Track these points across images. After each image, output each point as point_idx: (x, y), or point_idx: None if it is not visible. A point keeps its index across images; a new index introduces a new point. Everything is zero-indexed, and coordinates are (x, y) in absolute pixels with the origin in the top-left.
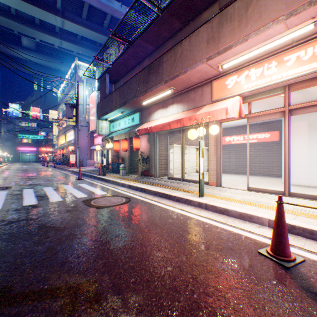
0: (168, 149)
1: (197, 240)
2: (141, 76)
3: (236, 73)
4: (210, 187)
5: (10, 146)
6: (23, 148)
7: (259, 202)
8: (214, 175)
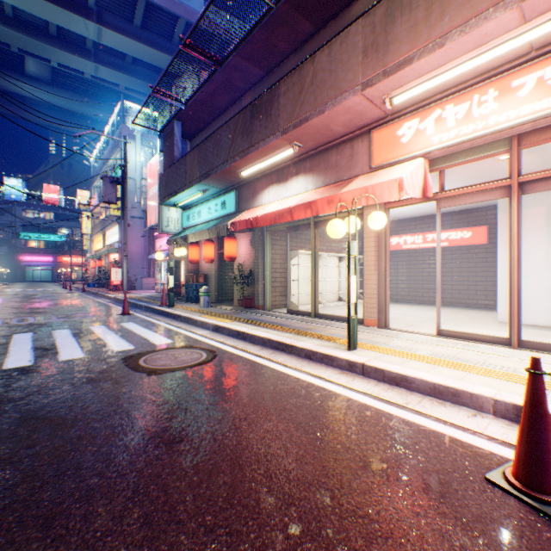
0: (288, 258)
1: (352, 449)
2: (239, 122)
3: (418, 114)
4: (368, 329)
5: (6, 254)
6: (29, 258)
7: (466, 361)
8: (375, 306)
